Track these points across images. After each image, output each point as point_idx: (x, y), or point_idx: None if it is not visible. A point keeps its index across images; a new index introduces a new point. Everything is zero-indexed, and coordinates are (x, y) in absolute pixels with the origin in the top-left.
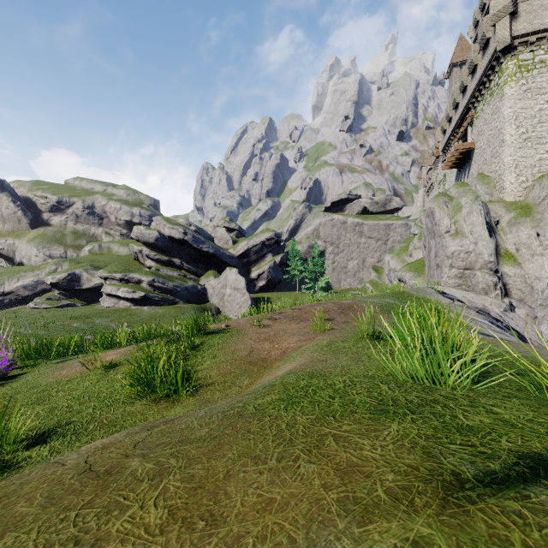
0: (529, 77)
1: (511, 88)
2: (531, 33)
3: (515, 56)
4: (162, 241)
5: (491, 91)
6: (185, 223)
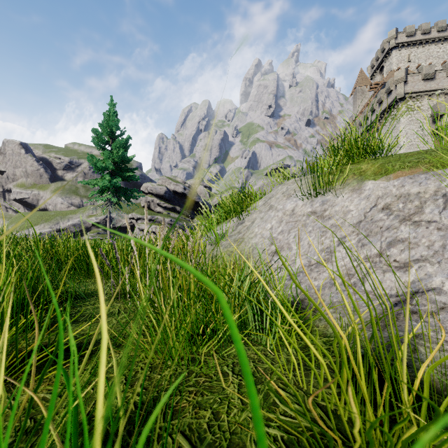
0: (412, 114)
1: (404, 118)
2: (413, 93)
3: (405, 102)
4: (168, 193)
5: (392, 117)
6: (182, 182)
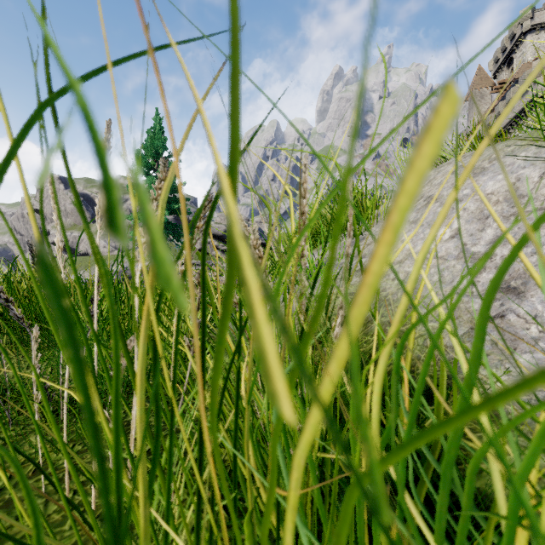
0: None
1: None
2: None
3: None
4: None
5: (528, 123)
6: (244, 219)
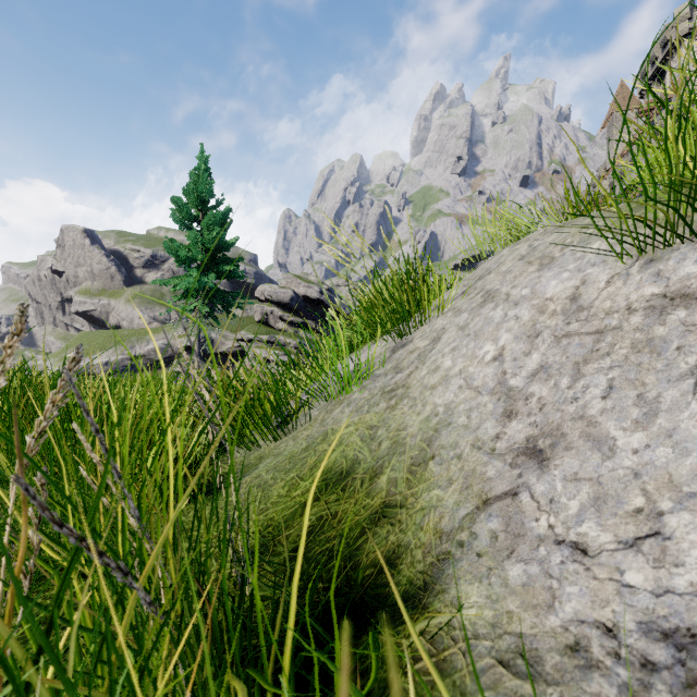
0: None
1: None
2: None
3: None
4: (296, 300)
5: None
6: (317, 282)
